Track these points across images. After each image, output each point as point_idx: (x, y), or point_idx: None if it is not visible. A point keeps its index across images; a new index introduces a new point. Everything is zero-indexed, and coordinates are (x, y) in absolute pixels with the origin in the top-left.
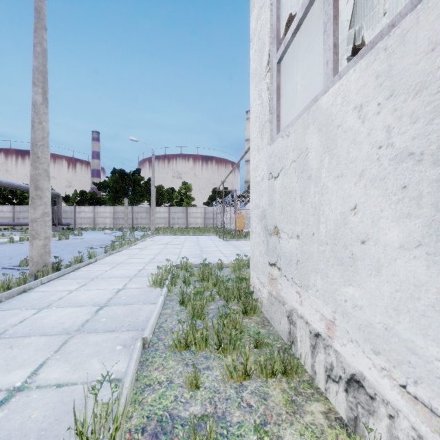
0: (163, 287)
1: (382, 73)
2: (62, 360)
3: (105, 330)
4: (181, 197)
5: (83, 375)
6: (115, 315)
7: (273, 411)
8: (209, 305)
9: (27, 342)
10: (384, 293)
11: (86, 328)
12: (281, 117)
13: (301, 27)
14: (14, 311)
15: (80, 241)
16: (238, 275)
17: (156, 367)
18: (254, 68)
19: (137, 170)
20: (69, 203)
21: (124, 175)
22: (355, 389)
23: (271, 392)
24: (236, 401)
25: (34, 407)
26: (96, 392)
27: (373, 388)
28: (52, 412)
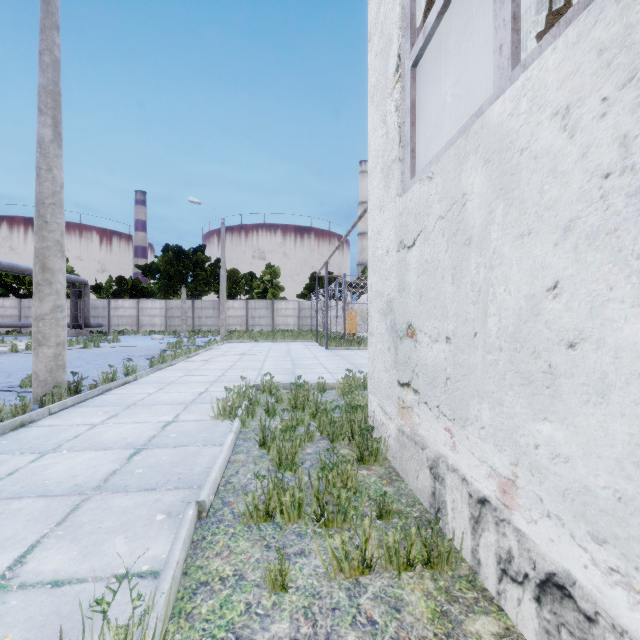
0: (234, 420)
1: (611, 42)
2: (66, 539)
3: (140, 488)
4: (264, 286)
5: (98, 565)
6: (157, 463)
7: (413, 632)
8: (304, 448)
9: (14, 508)
10: (616, 435)
11: (112, 484)
12: (418, 153)
13: (452, 3)
14: (3, 456)
15: (115, 350)
16: (349, 401)
17: (218, 551)
18: (375, 81)
19: (200, 246)
20: (101, 294)
21: (181, 254)
22: (556, 599)
23: (406, 596)
24: (348, 614)
25: (11, 623)
26: (104, 609)
27: (593, 601)
28: (39, 632)
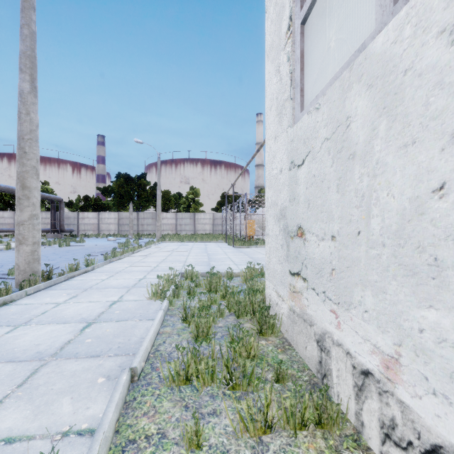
0: (163, 300)
1: None
2: (23, 399)
3: (88, 355)
4: (188, 203)
5: (46, 424)
6: (103, 334)
7: None
8: (217, 322)
9: None
10: None
11: (66, 352)
12: (306, 92)
13: None
14: None
15: (80, 248)
16: (250, 285)
17: (145, 411)
18: (270, 41)
19: (142, 174)
20: (72, 208)
21: (129, 180)
22: None
23: None
24: None
25: None
26: None
27: None
28: None
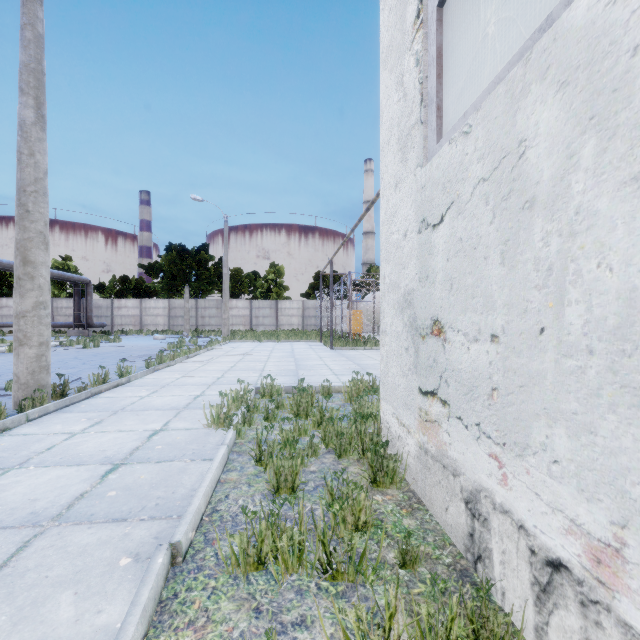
0: (228, 429)
1: None
2: None
3: (109, 517)
4: (268, 286)
5: None
6: (135, 483)
7: None
8: (307, 464)
9: None
10: None
11: (75, 512)
12: (445, 111)
13: None
14: None
15: (114, 350)
16: (357, 407)
17: (191, 618)
18: (388, 40)
19: (203, 245)
20: (105, 294)
21: (185, 253)
22: None
23: None
24: None
25: None
26: None
27: None
28: None
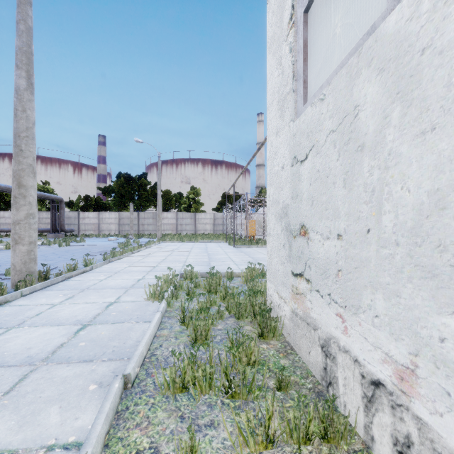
0: (161, 301)
1: None
2: (9, 408)
3: (80, 359)
4: (189, 202)
5: (30, 436)
6: (98, 337)
7: None
8: (216, 325)
9: None
10: None
11: (58, 356)
12: (309, 83)
13: None
14: None
15: (80, 248)
16: (251, 286)
17: (138, 422)
18: (272, 33)
19: (143, 174)
20: (73, 208)
21: (130, 179)
22: None
23: None
24: None
25: None
26: None
27: None
28: None
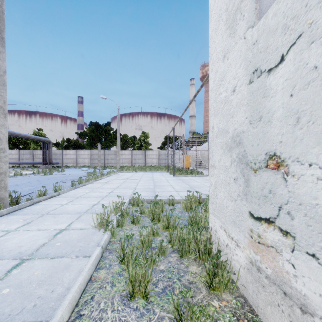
0: (105, 231)
1: None
2: None
3: None
4: (140, 143)
5: None
6: (27, 279)
7: None
8: (158, 264)
9: None
10: None
11: None
12: None
13: None
14: None
15: (59, 176)
16: (192, 216)
17: None
18: None
19: (108, 122)
20: (59, 147)
21: (98, 126)
22: None
23: None
24: None
25: None
26: None
27: None
28: None
